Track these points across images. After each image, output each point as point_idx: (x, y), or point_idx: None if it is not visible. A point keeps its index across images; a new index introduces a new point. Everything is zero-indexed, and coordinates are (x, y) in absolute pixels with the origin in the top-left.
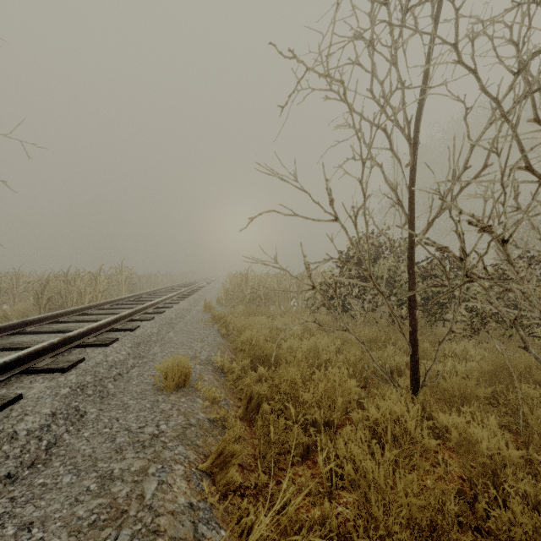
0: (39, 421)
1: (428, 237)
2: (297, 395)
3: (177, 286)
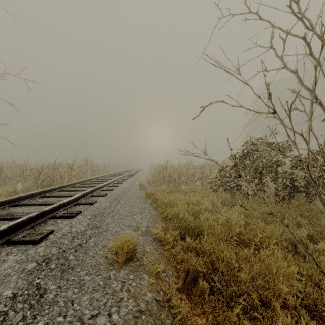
0: None
1: None
2: (232, 273)
3: (121, 172)
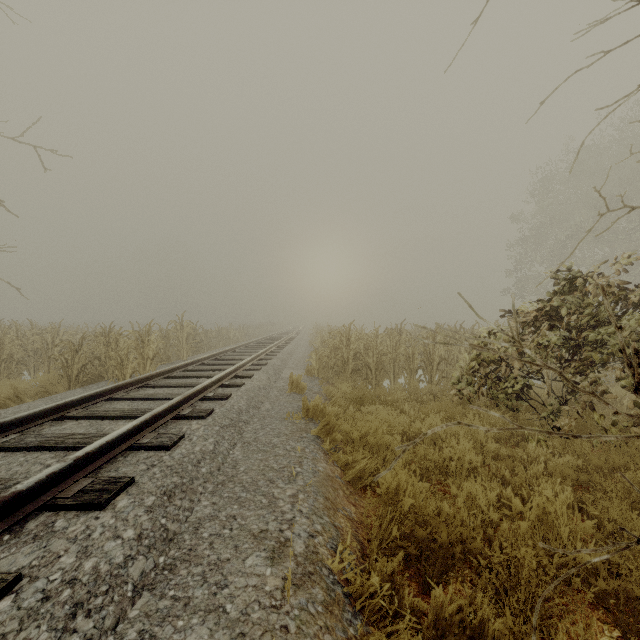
0: None
1: None
2: None
3: (252, 345)
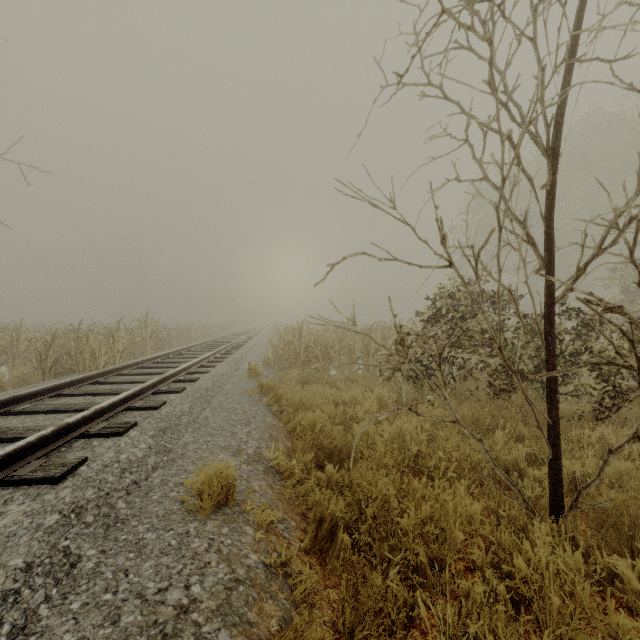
0: (2, 584)
1: (591, 292)
2: (390, 519)
3: (213, 342)
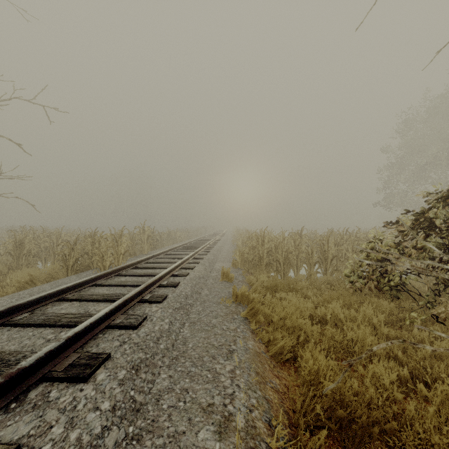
0: None
1: None
2: None
3: (192, 243)
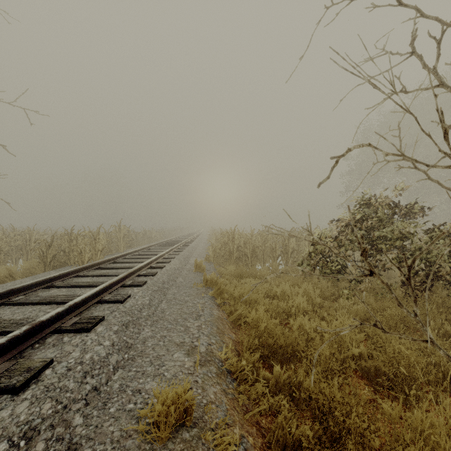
0: None
1: None
2: None
3: (168, 242)
